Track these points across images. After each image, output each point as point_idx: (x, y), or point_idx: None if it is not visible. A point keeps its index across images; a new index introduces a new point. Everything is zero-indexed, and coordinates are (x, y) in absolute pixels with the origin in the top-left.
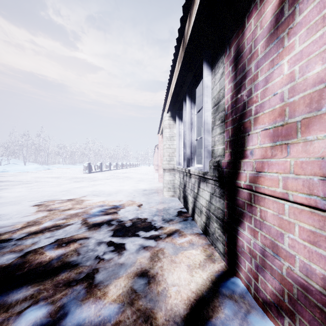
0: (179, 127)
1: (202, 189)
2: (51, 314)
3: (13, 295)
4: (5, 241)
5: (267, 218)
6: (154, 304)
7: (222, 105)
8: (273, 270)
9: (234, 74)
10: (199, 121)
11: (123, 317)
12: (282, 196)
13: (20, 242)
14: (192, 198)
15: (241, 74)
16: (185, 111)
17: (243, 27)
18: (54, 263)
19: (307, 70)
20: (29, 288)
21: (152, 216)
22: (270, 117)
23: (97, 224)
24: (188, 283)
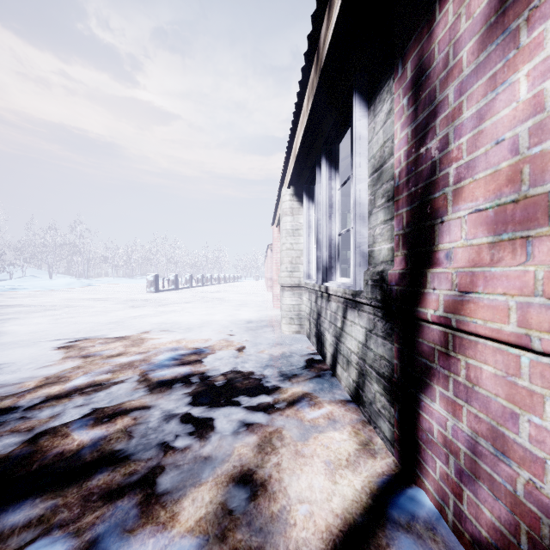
0: (309, 213)
1: (350, 321)
2: None
3: (7, 517)
4: (5, 412)
5: (482, 381)
6: (264, 539)
7: (389, 169)
8: (496, 484)
9: (412, 111)
10: (344, 203)
11: None
12: (516, 341)
13: (29, 414)
14: (333, 338)
15: (427, 110)
16: (319, 184)
17: (431, 20)
18: (85, 455)
19: None
20: (38, 502)
21: (261, 369)
22: (489, 187)
23: (166, 383)
24: (327, 497)
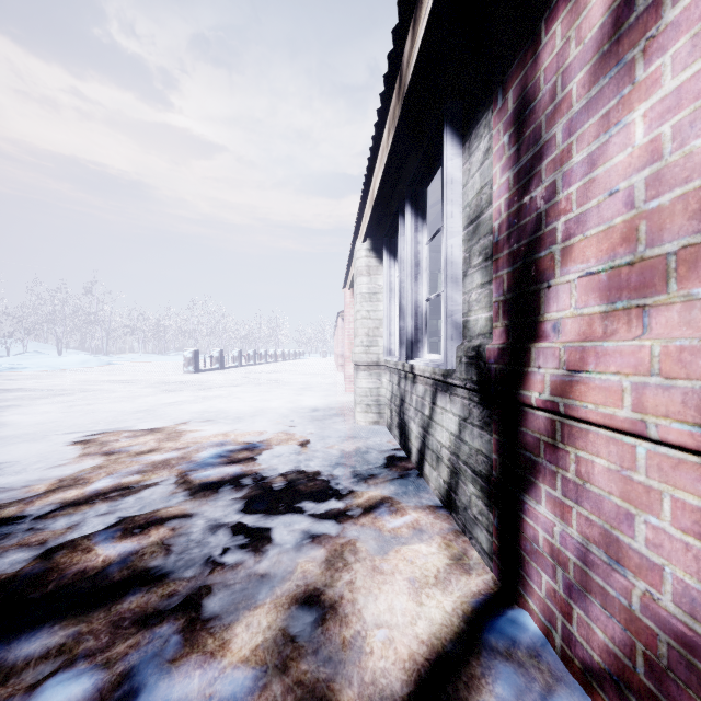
0: (390, 273)
1: (441, 408)
2: (103, 690)
3: (20, 647)
4: (10, 522)
5: (594, 477)
6: (334, 669)
7: (488, 221)
8: (609, 598)
9: (514, 151)
10: (434, 260)
11: (263, 699)
12: (631, 429)
13: (41, 525)
14: (419, 429)
15: (532, 150)
16: (402, 237)
17: (536, 43)
18: (113, 573)
19: (693, 133)
20: (57, 629)
21: (330, 468)
22: (601, 246)
23: (210, 485)
24: (411, 621)
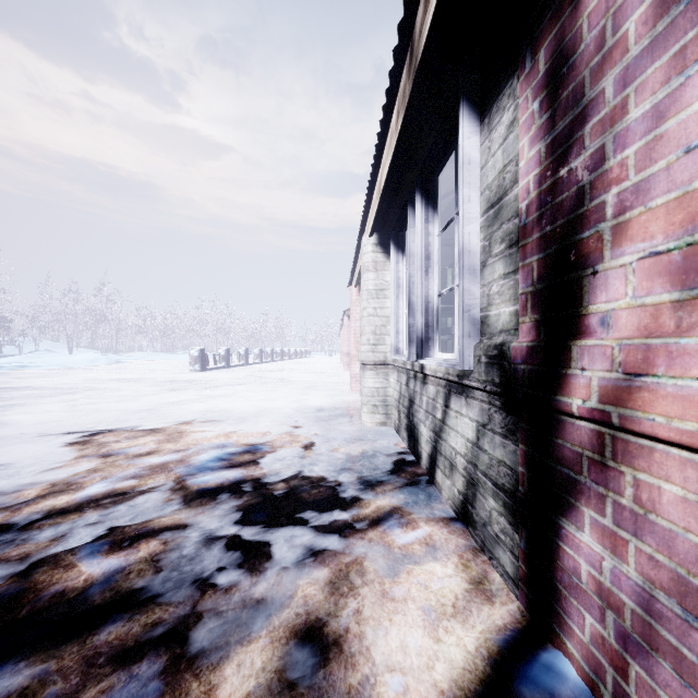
0: (398, 268)
1: (455, 412)
2: None
3: None
4: None
5: (661, 507)
6: None
7: (512, 202)
8: (686, 663)
9: (546, 118)
10: (444, 255)
11: None
12: None
13: (25, 536)
14: (430, 433)
15: (571, 114)
16: (412, 229)
17: None
18: (94, 595)
19: None
20: (22, 667)
21: (335, 473)
22: (673, 218)
23: (208, 492)
24: (427, 663)
